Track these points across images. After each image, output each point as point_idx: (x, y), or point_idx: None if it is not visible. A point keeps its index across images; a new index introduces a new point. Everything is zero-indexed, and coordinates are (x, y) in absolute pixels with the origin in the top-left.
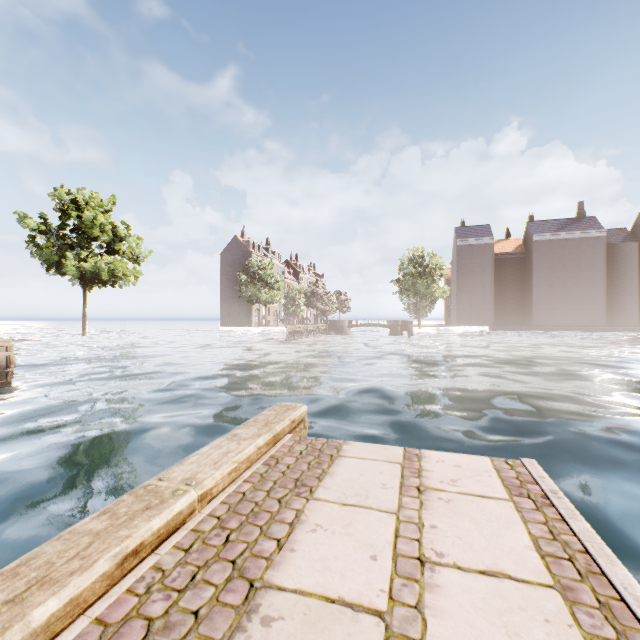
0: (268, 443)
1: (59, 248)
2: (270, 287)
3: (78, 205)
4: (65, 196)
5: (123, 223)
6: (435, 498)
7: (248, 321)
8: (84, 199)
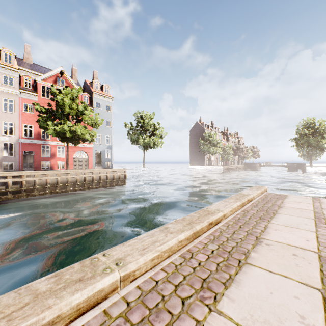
0: (261, 192)
1: (137, 135)
2: (214, 146)
3: (142, 117)
4: (138, 115)
5: (157, 123)
6: (325, 203)
7: (203, 163)
8: (144, 115)
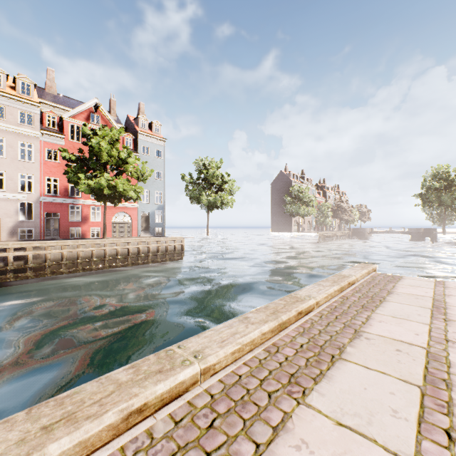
0: (367, 273)
1: (198, 190)
2: (306, 204)
3: (205, 166)
4: (200, 163)
5: (226, 173)
6: (451, 288)
7: (289, 228)
8: (207, 163)
